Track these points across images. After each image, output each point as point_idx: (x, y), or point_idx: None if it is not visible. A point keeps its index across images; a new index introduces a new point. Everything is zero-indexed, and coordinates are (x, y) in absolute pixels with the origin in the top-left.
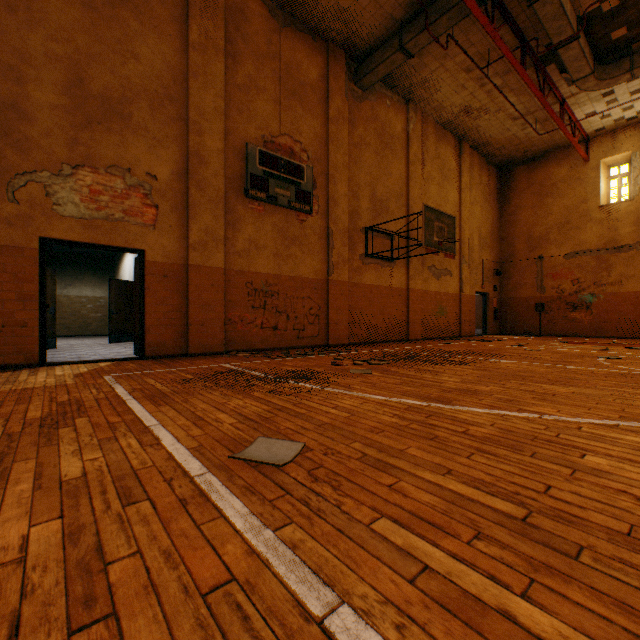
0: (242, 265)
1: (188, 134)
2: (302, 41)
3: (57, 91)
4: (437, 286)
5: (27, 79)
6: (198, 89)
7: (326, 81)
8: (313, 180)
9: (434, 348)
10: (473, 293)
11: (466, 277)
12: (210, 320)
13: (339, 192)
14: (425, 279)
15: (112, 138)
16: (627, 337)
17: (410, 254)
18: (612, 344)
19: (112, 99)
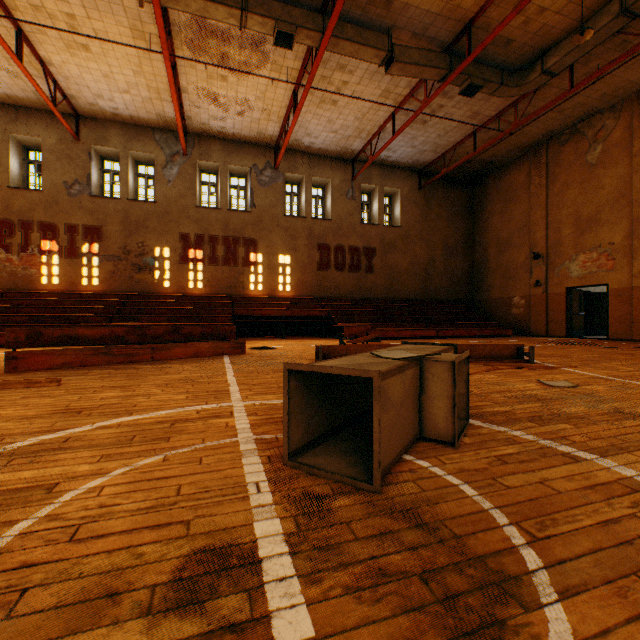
0: None
1: (631, 210)
2: None
3: (570, 227)
4: None
5: (560, 229)
6: (637, 179)
7: None
8: None
9: None
10: None
11: None
12: None
13: None
14: None
15: (590, 235)
16: None
17: None
18: None
19: (590, 217)
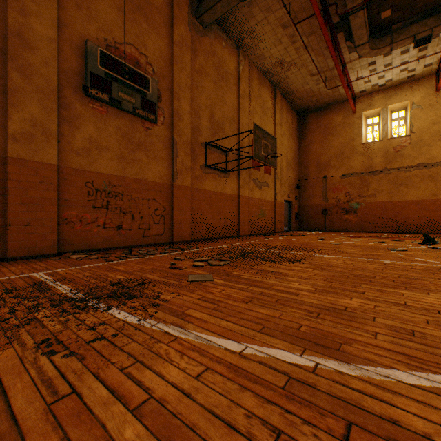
0: (81, 164)
1: (7, 9)
2: None
3: None
4: (259, 194)
5: None
6: None
7: (171, 8)
8: (158, 93)
9: (262, 243)
10: (283, 201)
11: (278, 189)
12: (38, 220)
13: (183, 108)
14: (251, 189)
15: None
16: (379, 231)
17: (240, 168)
18: (380, 237)
19: None
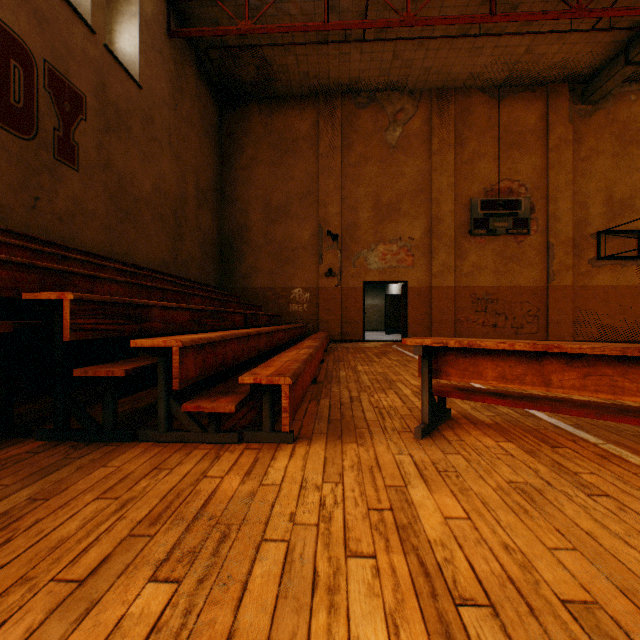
0: (467, 282)
1: (430, 208)
2: (519, 100)
3: (369, 210)
4: None
5: (358, 210)
6: (437, 178)
7: (545, 118)
8: (531, 206)
9: None
10: None
11: None
12: (444, 320)
13: (560, 209)
14: None
15: (391, 224)
16: None
17: None
18: None
19: (391, 204)
